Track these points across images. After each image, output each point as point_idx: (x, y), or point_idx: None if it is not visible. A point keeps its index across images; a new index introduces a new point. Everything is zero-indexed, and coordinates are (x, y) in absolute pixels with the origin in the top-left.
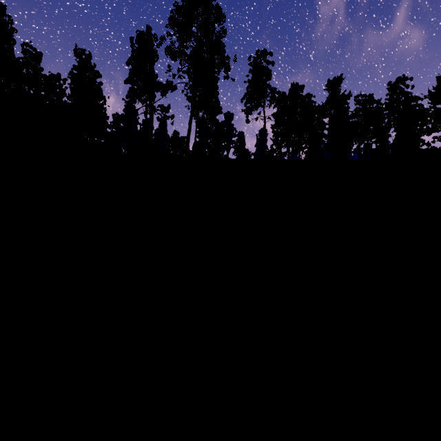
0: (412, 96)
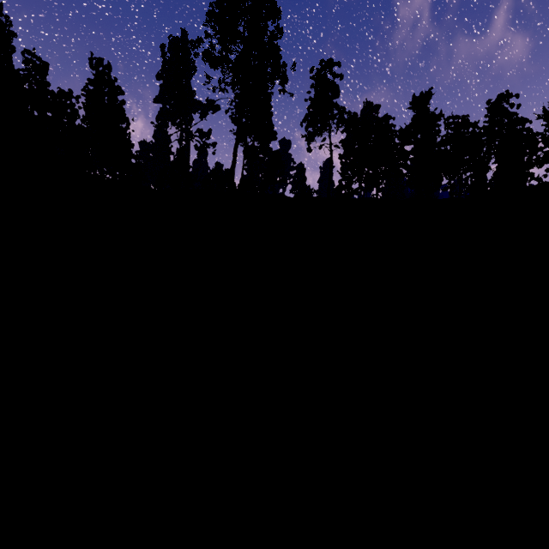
0: (518, 117)
